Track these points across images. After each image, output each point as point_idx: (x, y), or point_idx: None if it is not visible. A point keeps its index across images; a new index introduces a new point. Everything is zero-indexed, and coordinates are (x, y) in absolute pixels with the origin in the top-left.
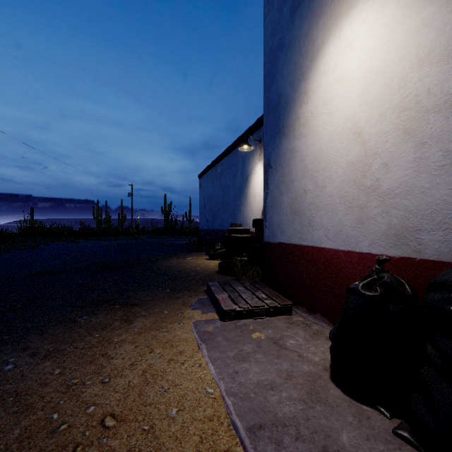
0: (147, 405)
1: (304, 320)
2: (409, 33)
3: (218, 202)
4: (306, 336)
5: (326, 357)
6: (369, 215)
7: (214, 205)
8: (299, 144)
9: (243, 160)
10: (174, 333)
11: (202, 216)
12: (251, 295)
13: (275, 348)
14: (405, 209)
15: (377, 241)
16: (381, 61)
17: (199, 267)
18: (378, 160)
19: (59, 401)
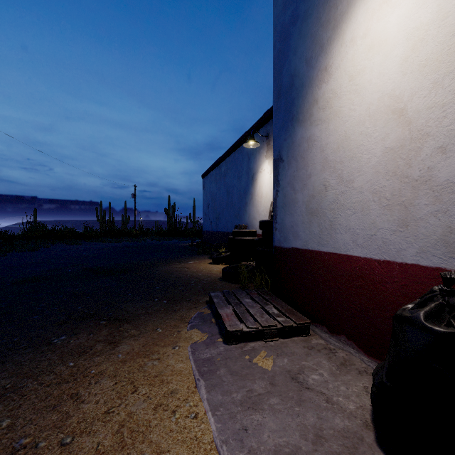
0: None
1: (325, 343)
2: None
3: (222, 203)
4: (332, 368)
5: (364, 404)
6: (416, 216)
7: (218, 206)
8: (318, 131)
9: (248, 158)
10: (167, 362)
11: (205, 217)
12: (260, 310)
13: (294, 387)
14: None
15: (429, 249)
16: (435, 12)
17: (201, 272)
18: (430, 143)
19: None
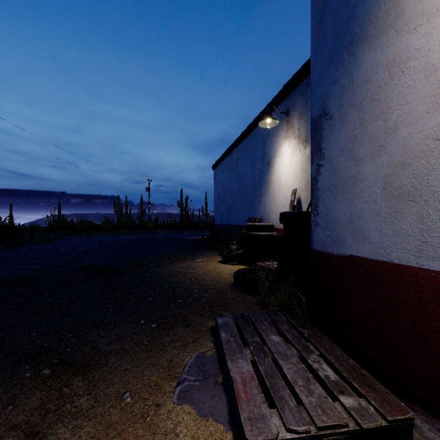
0: None
1: None
2: None
3: (234, 193)
4: None
5: None
6: None
7: (229, 197)
8: (419, 38)
9: (263, 142)
10: None
11: (216, 210)
12: (302, 368)
13: None
14: None
15: None
16: None
17: (208, 276)
18: None
19: None
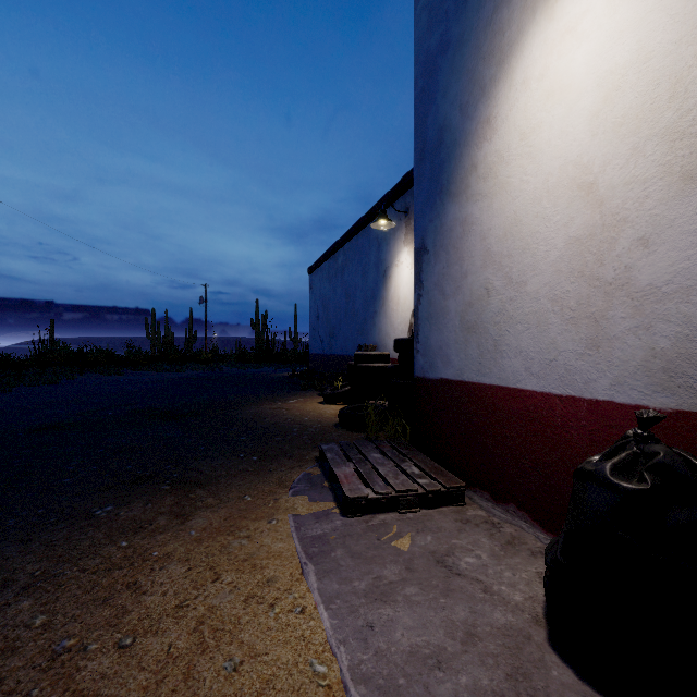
0: None
1: (486, 515)
2: None
3: (339, 311)
4: (494, 548)
5: (535, 594)
6: (610, 333)
7: (332, 316)
8: (477, 210)
9: (378, 244)
10: (260, 541)
11: (314, 333)
12: (395, 469)
13: (439, 573)
14: (686, 321)
15: (627, 380)
16: (634, 52)
17: (308, 416)
18: (628, 233)
19: (31, 690)
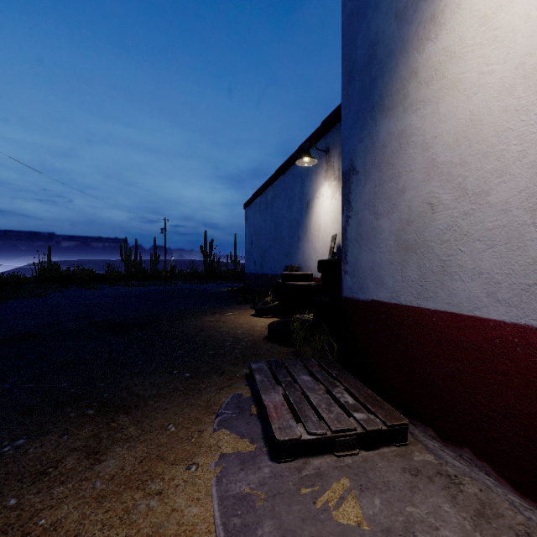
0: None
1: (437, 462)
2: None
3: (269, 238)
4: (465, 525)
5: None
6: None
7: (263, 242)
8: (418, 119)
9: (302, 181)
10: (172, 502)
11: (248, 256)
12: (326, 397)
13: None
14: None
15: None
16: None
17: (241, 329)
18: None
19: None
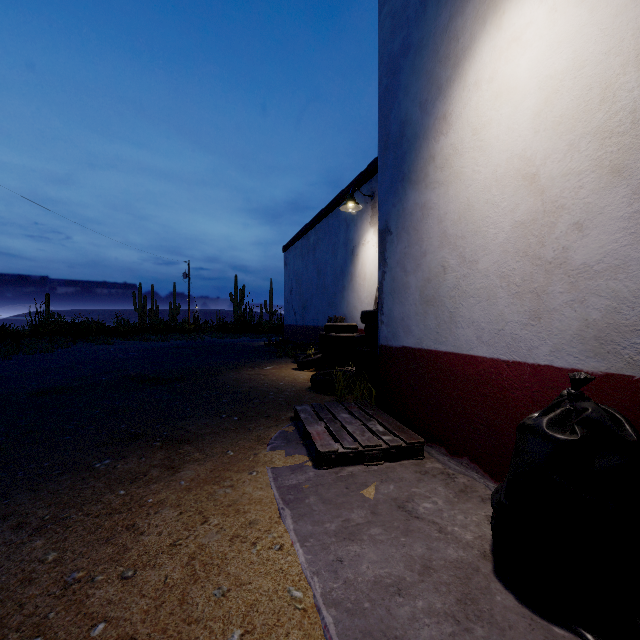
0: (193, 623)
1: (443, 467)
2: (621, 10)
3: (311, 286)
4: (449, 495)
5: (484, 534)
6: (549, 306)
7: (305, 290)
8: (435, 196)
9: (347, 225)
10: (242, 490)
11: (288, 306)
12: (361, 427)
13: (400, 517)
14: (614, 296)
15: (564, 347)
16: (570, 60)
17: (283, 381)
18: (565, 218)
19: (48, 613)
